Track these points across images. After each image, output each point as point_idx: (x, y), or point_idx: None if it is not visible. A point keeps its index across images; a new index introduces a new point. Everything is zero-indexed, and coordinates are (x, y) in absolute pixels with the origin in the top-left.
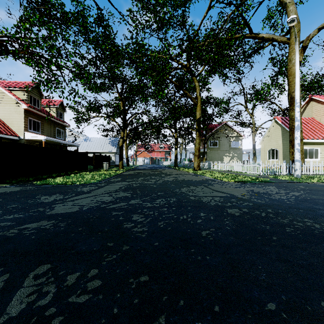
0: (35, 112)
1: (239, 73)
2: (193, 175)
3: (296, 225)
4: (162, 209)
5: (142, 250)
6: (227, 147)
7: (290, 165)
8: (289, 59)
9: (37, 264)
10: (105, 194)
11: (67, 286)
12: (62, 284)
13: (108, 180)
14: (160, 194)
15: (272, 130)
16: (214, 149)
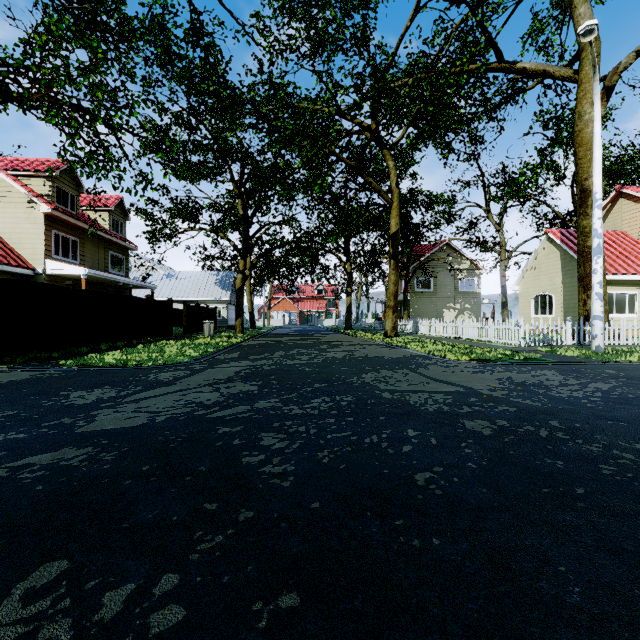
0: (67, 220)
1: (475, 141)
2: (384, 346)
3: (622, 459)
4: (324, 421)
5: (283, 523)
6: (450, 290)
7: (581, 326)
8: (578, 114)
9: (37, 560)
10: (205, 386)
11: (99, 625)
12: (89, 619)
13: (213, 357)
14: (320, 386)
15: (541, 256)
16: (426, 295)
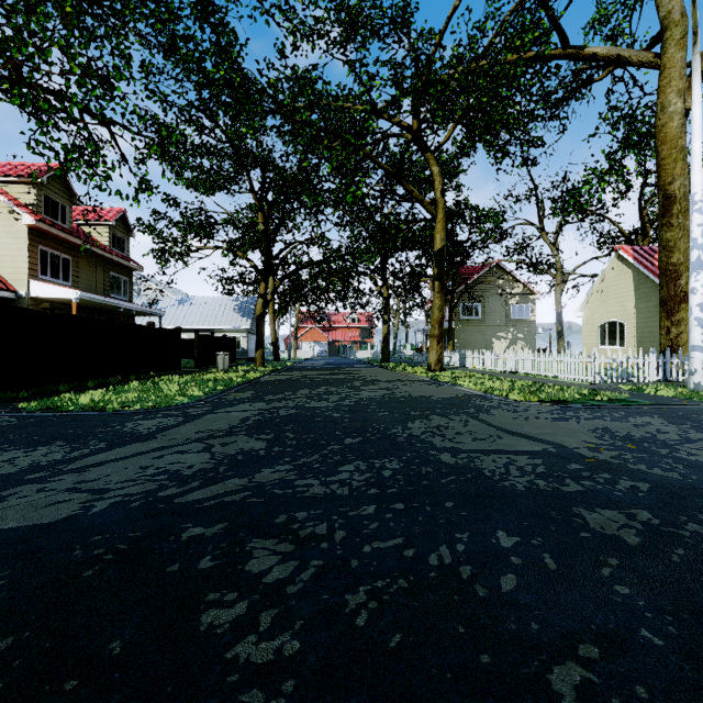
0: (56, 235)
1: (533, 144)
2: (429, 383)
3: None
4: (359, 512)
5: None
6: (500, 317)
7: (668, 359)
8: (660, 105)
9: None
10: (194, 442)
11: None
12: None
13: (220, 397)
14: (352, 442)
15: (609, 277)
16: (473, 323)
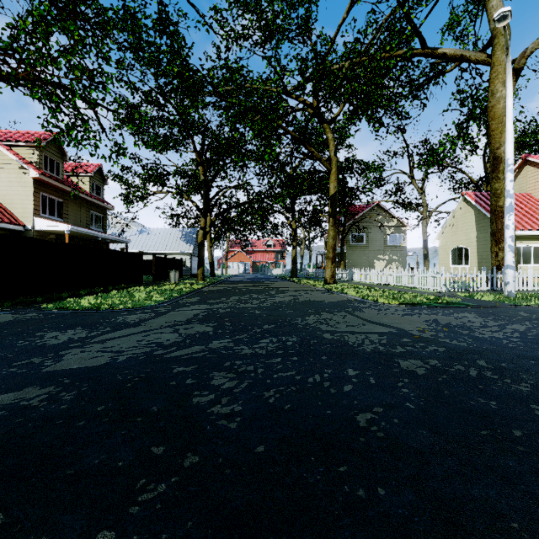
0: (53, 184)
1: (402, 117)
2: (324, 292)
3: None
4: (271, 361)
5: (228, 469)
6: (380, 244)
7: (494, 274)
8: (491, 92)
9: None
10: (166, 327)
11: None
12: None
13: (176, 301)
14: (268, 327)
15: (458, 215)
16: (359, 248)
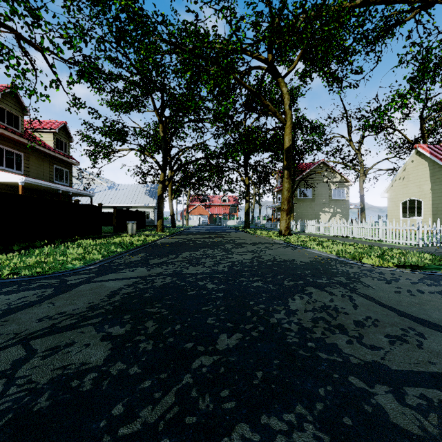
0: (9, 136)
1: (355, 71)
2: (285, 246)
3: None
4: None
5: None
6: (325, 198)
7: None
8: None
9: None
10: (14, 345)
11: None
12: None
13: (112, 260)
14: (228, 347)
15: (409, 168)
16: (306, 201)
